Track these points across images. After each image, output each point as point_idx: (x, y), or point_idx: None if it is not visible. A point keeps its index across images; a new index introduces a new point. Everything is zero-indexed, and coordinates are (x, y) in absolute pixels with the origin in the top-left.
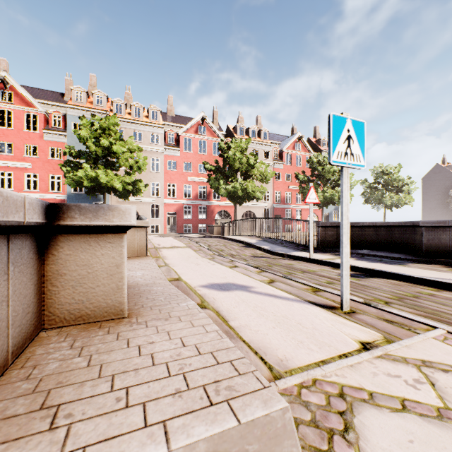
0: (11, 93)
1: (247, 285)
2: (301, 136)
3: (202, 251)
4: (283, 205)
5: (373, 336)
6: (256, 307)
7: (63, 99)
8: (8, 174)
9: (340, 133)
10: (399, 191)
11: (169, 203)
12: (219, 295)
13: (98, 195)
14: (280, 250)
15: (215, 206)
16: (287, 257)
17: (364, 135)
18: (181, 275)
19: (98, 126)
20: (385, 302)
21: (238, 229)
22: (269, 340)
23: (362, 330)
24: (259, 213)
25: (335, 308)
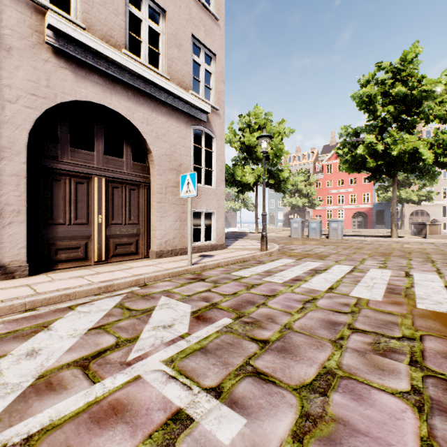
0: None
1: None
2: None
3: None
4: None
5: None
6: None
7: None
8: None
9: None
10: None
11: None
12: None
13: None
14: None
15: None
16: None
17: None
18: None
19: None
20: None
21: None
22: None
23: None
24: None
25: None
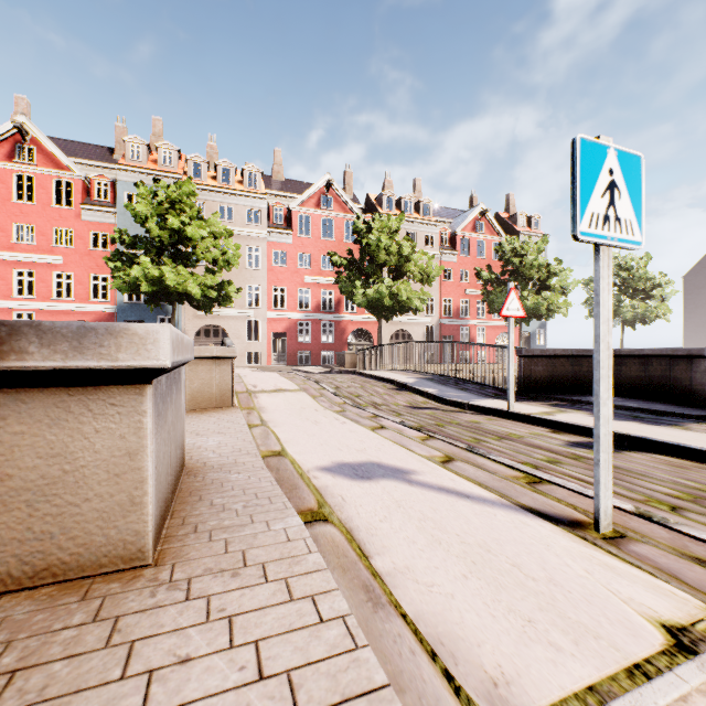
0: (33, 149)
1: (404, 468)
2: (486, 210)
3: (325, 397)
4: (456, 321)
5: (687, 607)
6: (423, 520)
7: (112, 157)
8: (29, 274)
9: (594, 177)
10: (646, 296)
11: (276, 318)
12: (353, 490)
13: (165, 306)
14: (455, 396)
15: (348, 322)
16: (468, 408)
17: (641, 183)
18: (285, 445)
19: (164, 198)
20: (672, 507)
21: (384, 360)
22: (458, 613)
23: (657, 589)
24: (418, 333)
25: (581, 527)
